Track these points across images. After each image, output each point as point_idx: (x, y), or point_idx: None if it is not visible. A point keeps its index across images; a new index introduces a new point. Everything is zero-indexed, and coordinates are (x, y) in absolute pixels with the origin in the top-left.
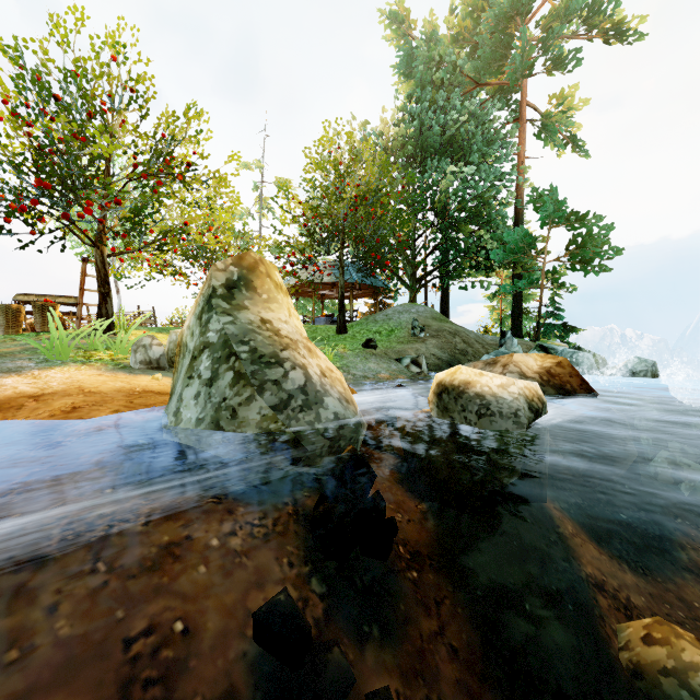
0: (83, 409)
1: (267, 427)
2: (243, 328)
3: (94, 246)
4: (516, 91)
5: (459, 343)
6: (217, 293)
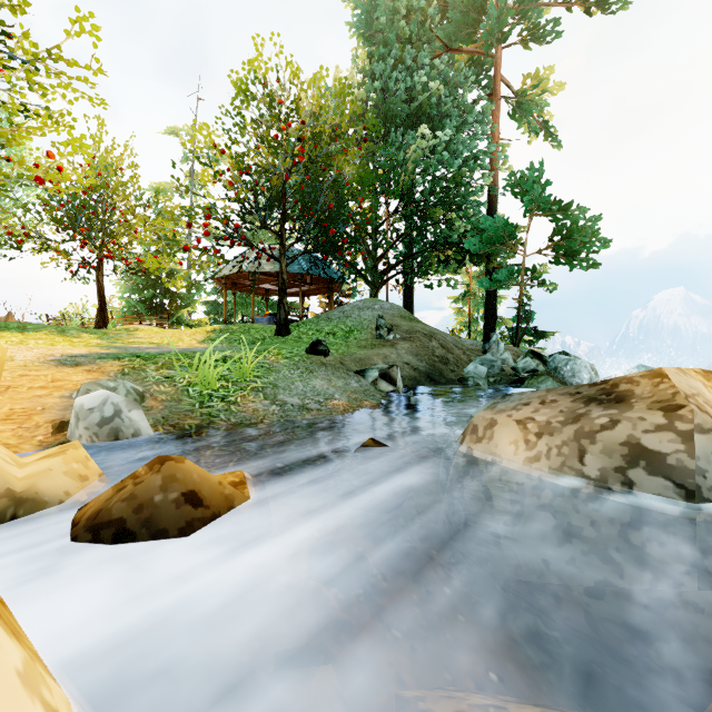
0: None
1: None
2: None
3: None
4: (487, 68)
5: (438, 348)
6: None
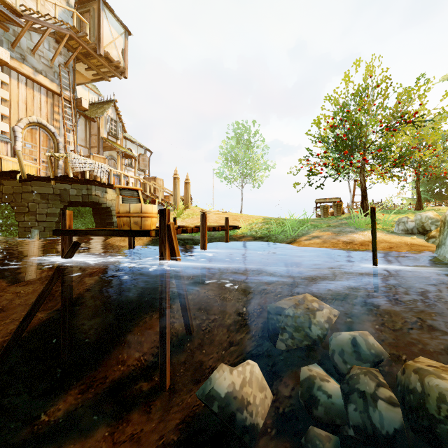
0: (394, 248)
1: None
2: None
3: (359, 173)
4: None
5: None
6: None
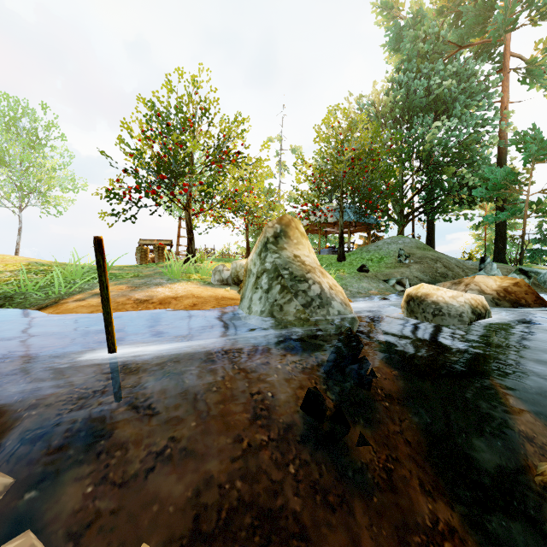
0: (198, 305)
1: (299, 316)
2: (285, 261)
3: (185, 209)
4: (500, 44)
5: (440, 268)
6: (269, 241)
